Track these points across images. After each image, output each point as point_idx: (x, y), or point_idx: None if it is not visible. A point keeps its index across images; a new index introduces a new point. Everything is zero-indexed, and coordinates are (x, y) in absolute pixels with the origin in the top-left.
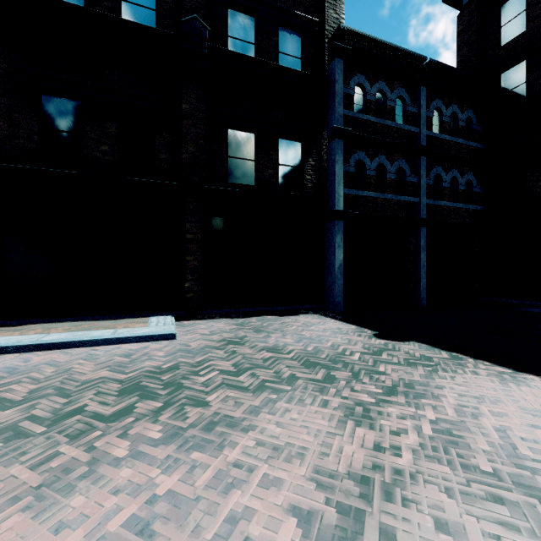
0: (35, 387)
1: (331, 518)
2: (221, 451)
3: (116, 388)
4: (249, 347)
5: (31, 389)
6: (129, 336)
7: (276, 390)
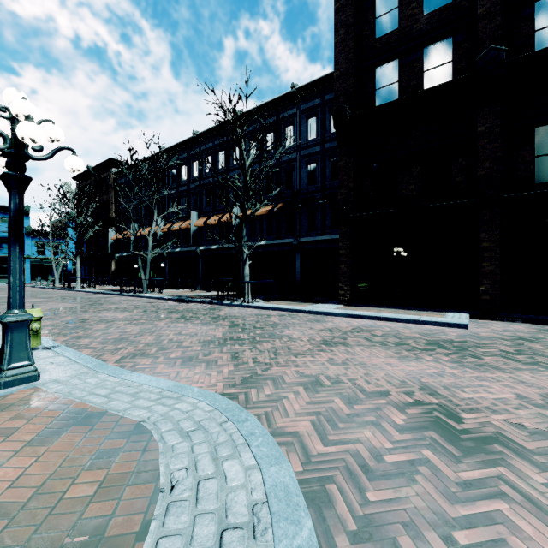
0: (383, 333)
1: (539, 402)
2: (483, 373)
3: (424, 341)
4: (541, 345)
5: (382, 333)
6: (430, 320)
7: (547, 368)
